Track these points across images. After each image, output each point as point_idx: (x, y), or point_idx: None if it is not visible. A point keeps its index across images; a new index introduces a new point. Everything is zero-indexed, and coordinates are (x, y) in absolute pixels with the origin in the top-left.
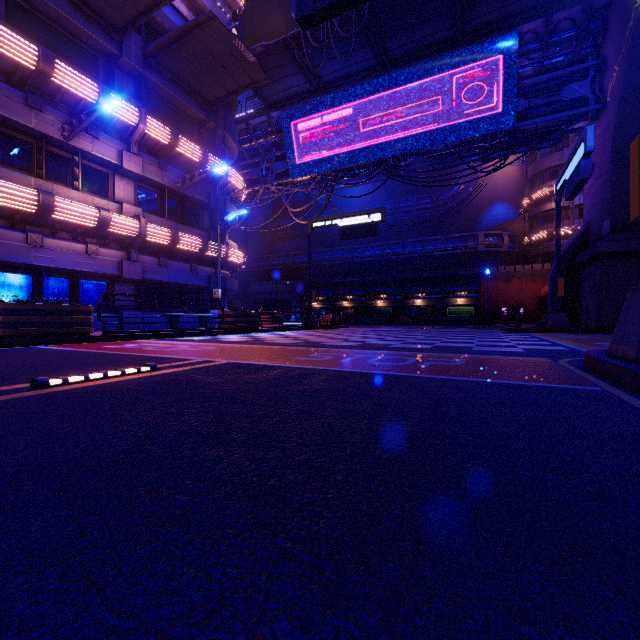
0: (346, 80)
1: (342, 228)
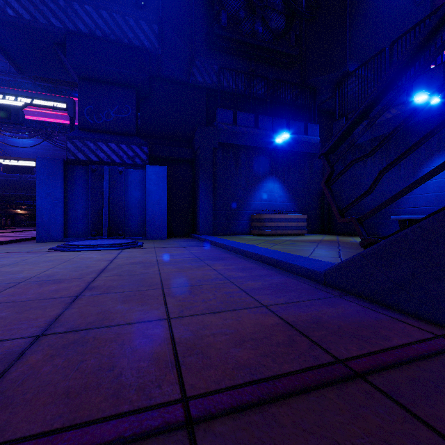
0: (8, 74)
1: (5, 166)
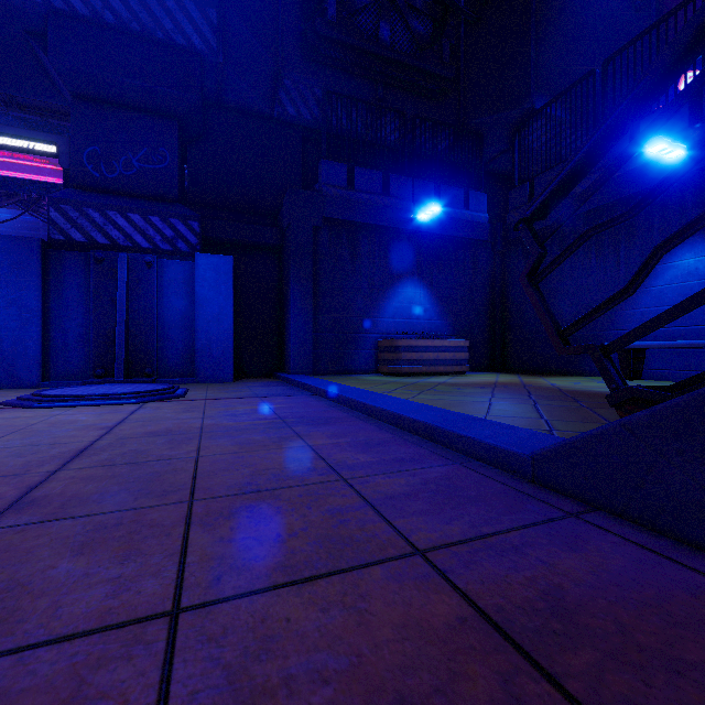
0: None
1: None
